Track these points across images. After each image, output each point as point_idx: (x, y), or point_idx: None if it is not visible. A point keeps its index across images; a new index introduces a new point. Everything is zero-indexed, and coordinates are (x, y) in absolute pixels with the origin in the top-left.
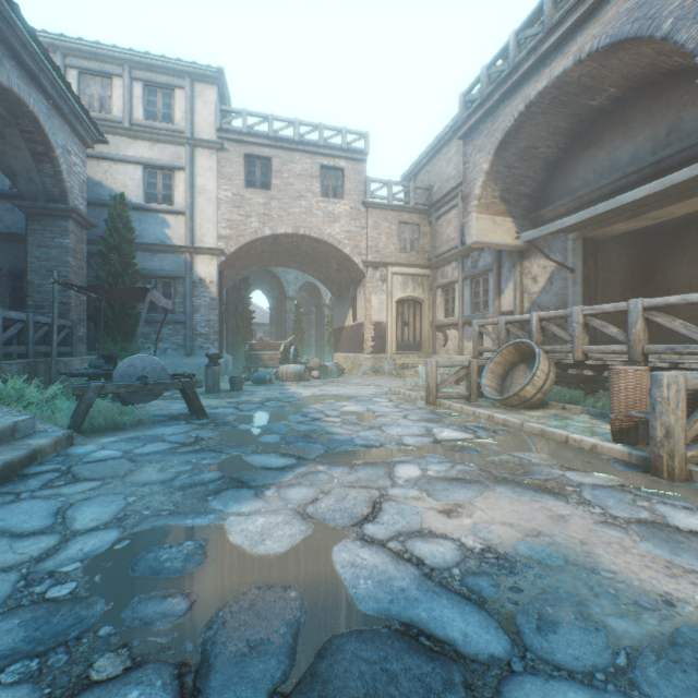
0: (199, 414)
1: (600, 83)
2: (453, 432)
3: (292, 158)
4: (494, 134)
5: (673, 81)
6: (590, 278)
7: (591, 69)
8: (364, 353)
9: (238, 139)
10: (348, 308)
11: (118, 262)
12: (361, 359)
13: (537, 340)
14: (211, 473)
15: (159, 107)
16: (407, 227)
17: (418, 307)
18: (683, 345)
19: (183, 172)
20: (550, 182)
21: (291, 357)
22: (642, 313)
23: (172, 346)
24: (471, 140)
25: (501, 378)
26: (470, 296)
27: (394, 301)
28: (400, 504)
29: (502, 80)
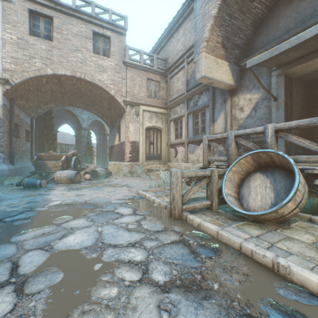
0: None
1: None
2: None
3: (70, 21)
4: None
5: None
6: (288, 105)
7: None
8: (125, 162)
9: None
10: (116, 133)
11: None
12: (122, 165)
13: None
14: None
15: None
16: (152, 82)
17: (159, 132)
18: None
19: None
20: (254, 37)
21: (72, 164)
22: None
23: None
24: None
25: (237, 186)
26: (192, 124)
27: (144, 128)
28: None
29: None
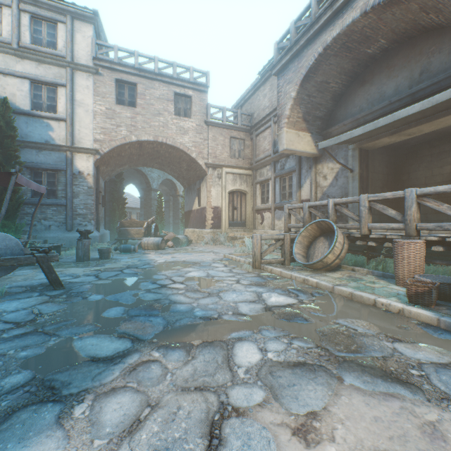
0: (54, 286)
1: (376, 34)
2: (279, 297)
3: (153, 85)
4: (300, 70)
5: (424, 36)
6: (363, 176)
7: (372, 21)
8: (206, 229)
9: (110, 66)
10: (195, 196)
11: (0, 153)
12: (204, 233)
13: (332, 220)
14: (18, 376)
15: (44, 35)
16: (236, 141)
17: (243, 196)
18: (450, 223)
19: (65, 88)
20: (336, 109)
21: (153, 231)
22: (416, 199)
23: (55, 223)
24: (283, 75)
25: (306, 248)
26: (279, 189)
27: (227, 192)
28: (245, 424)
29: (306, 29)
